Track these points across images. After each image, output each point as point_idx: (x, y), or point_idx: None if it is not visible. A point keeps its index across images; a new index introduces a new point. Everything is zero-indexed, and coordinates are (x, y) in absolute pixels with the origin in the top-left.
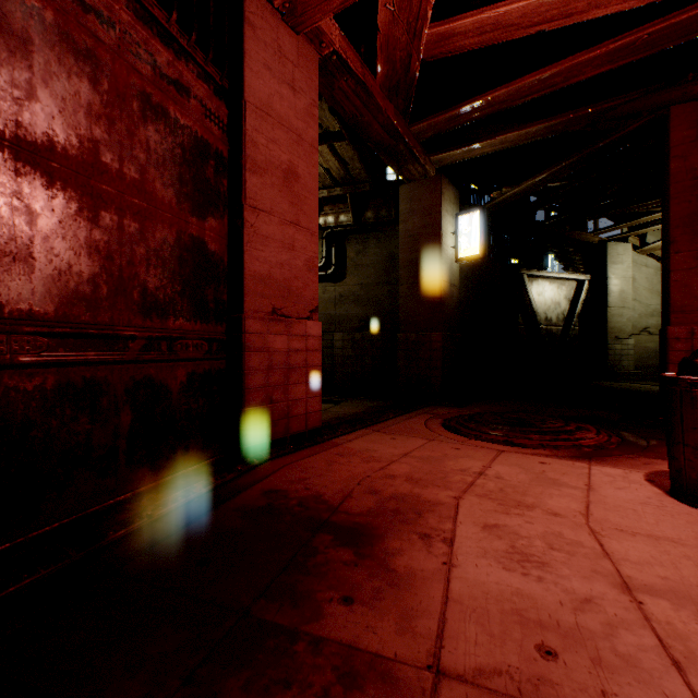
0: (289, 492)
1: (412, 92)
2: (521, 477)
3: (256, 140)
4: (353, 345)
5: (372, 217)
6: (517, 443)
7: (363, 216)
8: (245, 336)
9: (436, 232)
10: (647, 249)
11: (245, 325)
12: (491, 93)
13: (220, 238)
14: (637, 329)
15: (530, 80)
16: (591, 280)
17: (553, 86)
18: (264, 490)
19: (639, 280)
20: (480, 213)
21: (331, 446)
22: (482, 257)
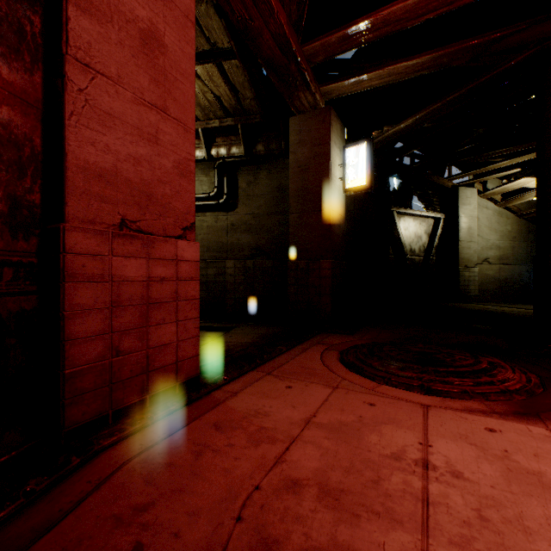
0: None
1: None
2: (487, 470)
3: None
4: (245, 272)
5: (263, 149)
6: (437, 390)
7: (254, 148)
8: (66, 258)
9: (325, 162)
10: (488, 193)
11: (66, 240)
12: (387, 7)
13: (24, 103)
14: (480, 260)
15: None
16: (445, 218)
17: (450, 4)
18: None
19: (481, 219)
20: (367, 145)
21: (207, 407)
22: (369, 188)
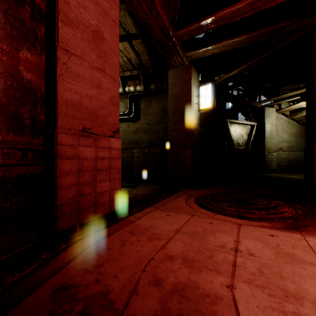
0: (79, 288)
1: (178, 5)
2: (267, 252)
3: (68, 0)
4: (144, 155)
5: (154, 87)
6: (246, 217)
7: (149, 87)
8: (57, 147)
9: (188, 95)
10: (282, 111)
11: (57, 138)
12: (222, 11)
13: (37, 70)
14: (277, 148)
15: (245, 3)
16: (257, 125)
17: (256, 9)
18: (56, 286)
19: (278, 126)
20: (211, 85)
21: (126, 224)
22: (212, 109)
